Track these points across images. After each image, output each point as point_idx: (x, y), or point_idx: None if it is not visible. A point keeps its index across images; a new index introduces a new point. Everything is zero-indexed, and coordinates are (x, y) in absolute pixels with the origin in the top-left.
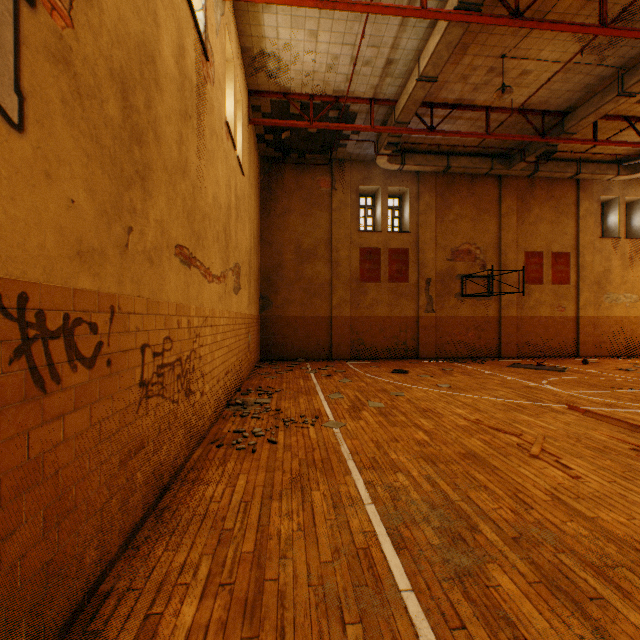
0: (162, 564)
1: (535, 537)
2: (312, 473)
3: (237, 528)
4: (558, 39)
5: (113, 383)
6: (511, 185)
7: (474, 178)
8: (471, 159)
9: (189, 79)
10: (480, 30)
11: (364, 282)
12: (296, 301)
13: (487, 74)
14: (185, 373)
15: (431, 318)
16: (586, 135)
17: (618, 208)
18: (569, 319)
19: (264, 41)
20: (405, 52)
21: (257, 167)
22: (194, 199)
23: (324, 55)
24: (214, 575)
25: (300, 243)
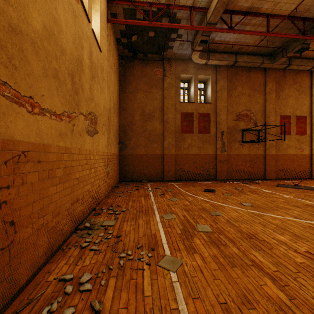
0: None
1: None
2: None
3: None
4: None
5: None
6: (272, 75)
7: (250, 70)
8: (250, 57)
9: None
10: None
11: (183, 133)
12: (142, 145)
13: None
14: None
15: (224, 155)
16: None
17: None
18: (306, 156)
19: None
20: None
21: (117, 60)
22: None
23: None
24: None
25: (144, 109)
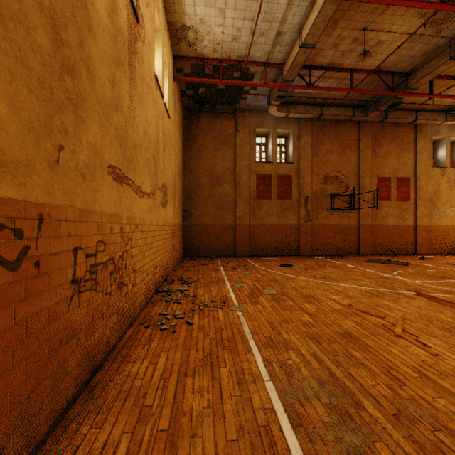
0: (86, 443)
1: (412, 414)
2: (220, 351)
3: (155, 405)
4: (406, 15)
5: (42, 282)
6: (367, 128)
7: (340, 123)
8: (338, 109)
9: (121, 33)
10: (348, 8)
11: (259, 199)
12: (209, 213)
13: (352, 43)
14: (118, 270)
15: (308, 226)
16: (423, 91)
17: (445, 145)
18: (409, 226)
19: (185, 17)
20: (291, 26)
21: (181, 114)
22: (126, 130)
23: (230, 28)
24: None
25: (212, 171)
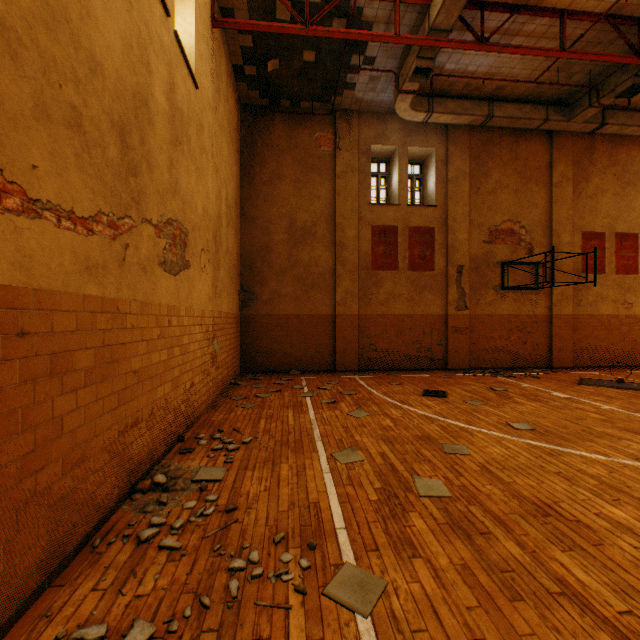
0: None
1: None
2: None
3: None
4: None
5: None
6: (565, 146)
7: (518, 137)
8: (520, 107)
9: None
10: None
11: (377, 270)
12: (288, 295)
13: None
14: None
15: (463, 317)
16: None
17: None
18: (637, 318)
19: None
20: None
21: (235, 114)
22: None
23: None
24: None
25: (294, 219)
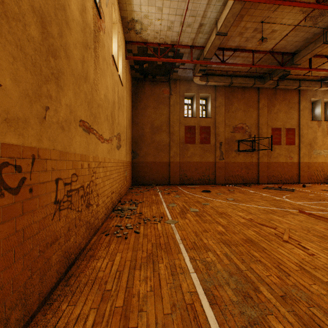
0: (65, 316)
1: (294, 296)
2: (159, 252)
3: (113, 289)
4: (292, 12)
5: (34, 203)
6: (264, 93)
7: (245, 89)
8: (243, 79)
9: (89, 26)
10: (250, 7)
11: (187, 144)
12: (151, 154)
13: (253, 32)
14: (86, 194)
15: (222, 163)
16: (305, 66)
17: (320, 105)
18: (295, 163)
19: (133, 13)
20: (209, 19)
21: (130, 83)
22: (92, 95)
23: (166, 21)
24: (97, 324)
25: (153, 123)
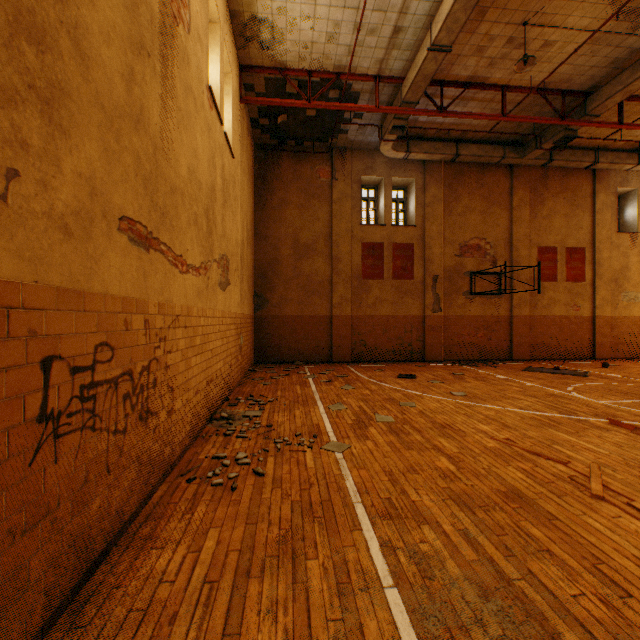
0: None
1: None
2: (308, 526)
3: None
4: (589, 1)
5: None
6: (523, 176)
7: (484, 168)
8: (482, 147)
9: (147, 3)
10: None
11: (366, 279)
12: (293, 299)
13: (505, 45)
14: (139, 390)
15: (438, 318)
16: (607, 119)
17: (636, 201)
18: (585, 319)
19: (256, 3)
20: (415, 18)
21: (251, 154)
22: (156, 163)
23: (324, 21)
24: None
25: (298, 237)
